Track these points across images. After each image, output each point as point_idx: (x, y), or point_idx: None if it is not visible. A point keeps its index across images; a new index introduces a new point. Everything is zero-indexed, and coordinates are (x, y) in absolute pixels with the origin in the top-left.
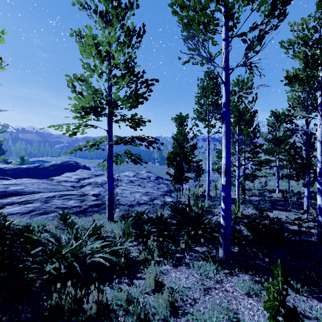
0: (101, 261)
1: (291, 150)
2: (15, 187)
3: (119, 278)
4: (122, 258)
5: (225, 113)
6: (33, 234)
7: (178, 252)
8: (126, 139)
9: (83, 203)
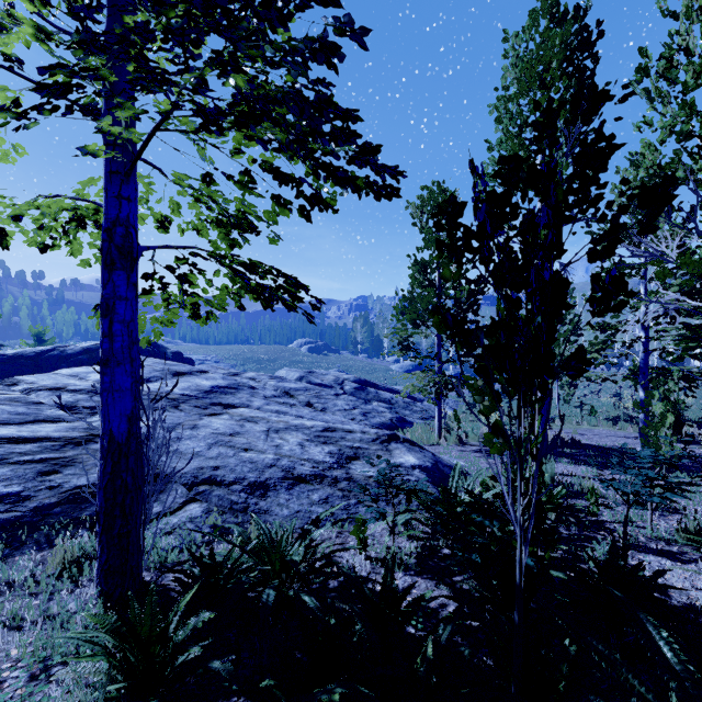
0: None
1: None
2: None
3: None
4: None
5: None
6: None
7: None
8: (227, 201)
9: (51, 477)
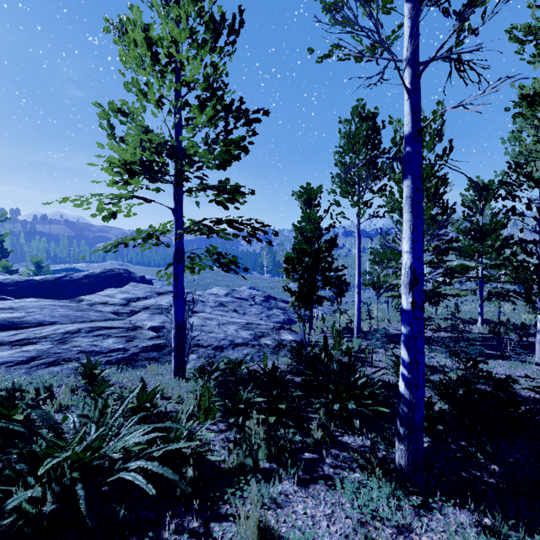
0: (137, 482)
1: (504, 248)
2: (8, 314)
3: (180, 517)
4: (188, 469)
5: (411, 158)
6: (17, 408)
7: (308, 449)
8: None
9: (132, 342)
